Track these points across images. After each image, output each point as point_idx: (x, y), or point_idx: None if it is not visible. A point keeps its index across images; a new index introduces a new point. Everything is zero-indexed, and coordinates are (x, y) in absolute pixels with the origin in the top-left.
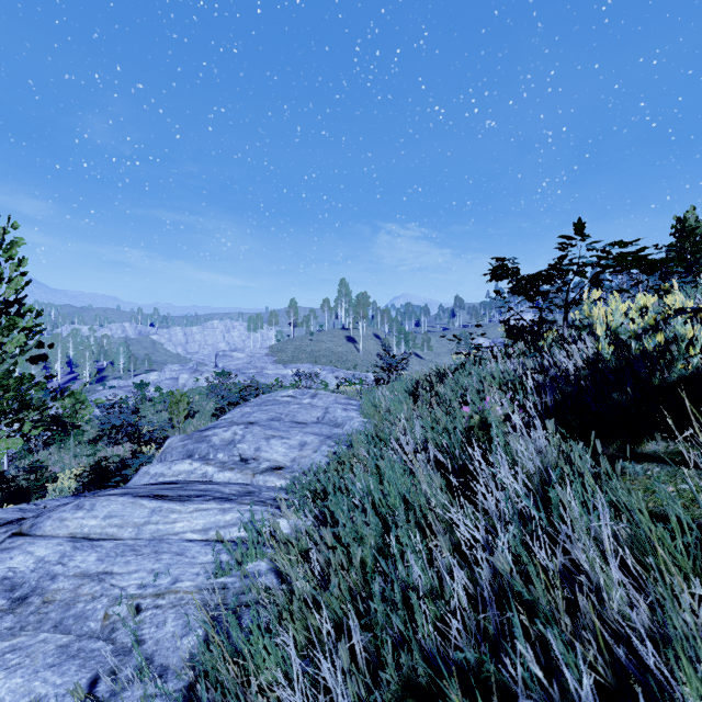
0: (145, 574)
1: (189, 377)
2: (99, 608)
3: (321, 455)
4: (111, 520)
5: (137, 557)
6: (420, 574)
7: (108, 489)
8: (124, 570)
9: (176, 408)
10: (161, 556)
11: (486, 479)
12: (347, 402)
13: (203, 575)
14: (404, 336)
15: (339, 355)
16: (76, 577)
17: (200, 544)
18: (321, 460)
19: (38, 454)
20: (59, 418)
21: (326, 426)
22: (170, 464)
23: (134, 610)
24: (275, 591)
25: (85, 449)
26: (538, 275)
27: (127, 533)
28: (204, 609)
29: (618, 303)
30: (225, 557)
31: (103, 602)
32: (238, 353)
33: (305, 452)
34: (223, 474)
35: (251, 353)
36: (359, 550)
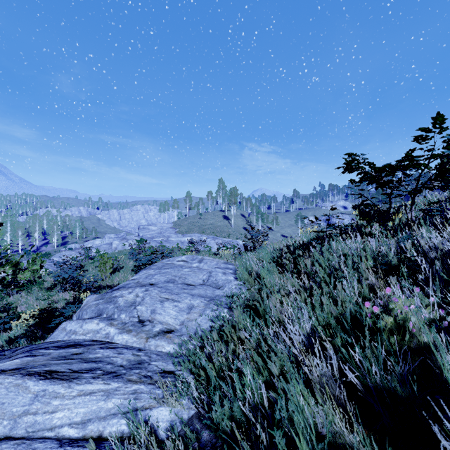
0: None
1: (119, 243)
2: None
3: (206, 319)
4: None
5: None
6: None
7: (23, 349)
8: None
9: (103, 267)
10: None
11: None
12: (225, 266)
13: None
14: (261, 215)
15: (218, 228)
16: None
17: None
18: (206, 323)
19: (13, 297)
20: (2, 281)
21: (210, 287)
22: (82, 323)
23: None
24: None
25: (44, 293)
26: (387, 167)
27: (1, 428)
28: None
29: None
30: None
31: None
32: (152, 227)
33: (192, 315)
34: (121, 336)
35: (161, 227)
36: None
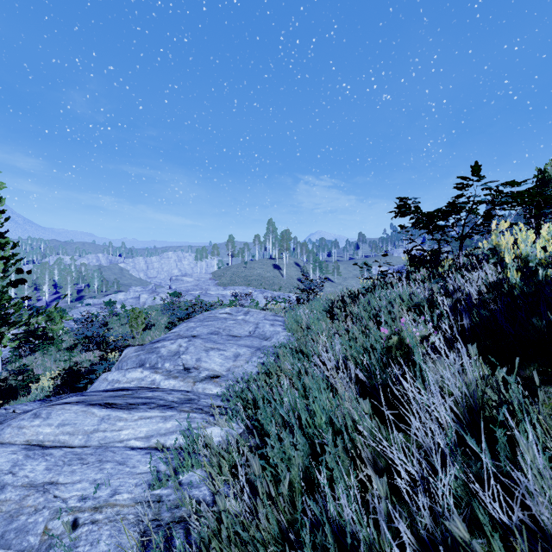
0: (87, 484)
1: (148, 297)
2: (40, 521)
3: (252, 365)
4: (64, 428)
5: (82, 466)
6: (355, 518)
7: (70, 395)
8: (68, 480)
9: (135, 322)
10: (104, 465)
11: (419, 411)
12: (274, 318)
13: (138, 491)
14: (318, 264)
15: (267, 279)
16: (23, 487)
17: (141, 453)
18: (252, 369)
19: (26, 359)
20: (34, 332)
21: (256, 339)
22: (125, 372)
23: (70, 527)
24: (205, 513)
25: (63, 354)
26: (436, 212)
27: (77, 440)
28: (138, 525)
29: (528, 232)
30: (163, 467)
31: (44, 515)
32: (187, 278)
33: (238, 362)
34: (168, 382)
35: (198, 278)
36: (287, 476)
